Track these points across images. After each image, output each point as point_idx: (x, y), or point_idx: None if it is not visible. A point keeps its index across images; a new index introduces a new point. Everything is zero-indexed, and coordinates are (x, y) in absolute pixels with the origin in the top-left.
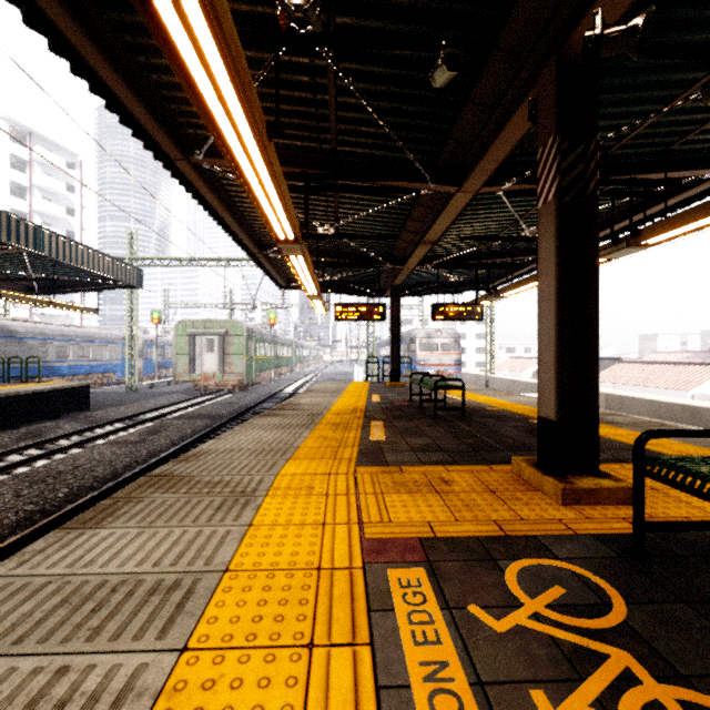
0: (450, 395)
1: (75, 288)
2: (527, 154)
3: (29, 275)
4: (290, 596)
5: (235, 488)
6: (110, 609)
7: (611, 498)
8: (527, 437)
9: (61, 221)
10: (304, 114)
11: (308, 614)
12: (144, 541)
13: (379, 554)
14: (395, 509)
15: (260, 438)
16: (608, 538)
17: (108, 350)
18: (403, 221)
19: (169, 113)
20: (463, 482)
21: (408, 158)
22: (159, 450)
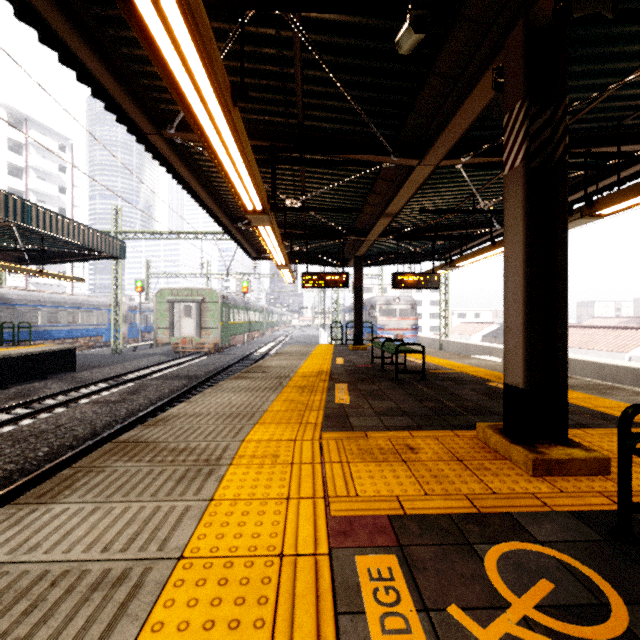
0: (409, 358)
1: (63, 259)
2: (486, 128)
3: (19, 247)
4: (248, 592)
5: (200, 456)
6: (44, 610)
7: (583, 469)
8: (487, 400)
9: (54, 198)
10: (271, 88)
11: (268, 617)
12: (98, 520)
13: (347, 536)
14: (362, 481)
15: (228, 401)
16: (588, 516)
17: (95, 315)
18: (365, 195)
19: (141, 88)
20: (428, 449)
21: (372, 132)
22: (137, 410)
